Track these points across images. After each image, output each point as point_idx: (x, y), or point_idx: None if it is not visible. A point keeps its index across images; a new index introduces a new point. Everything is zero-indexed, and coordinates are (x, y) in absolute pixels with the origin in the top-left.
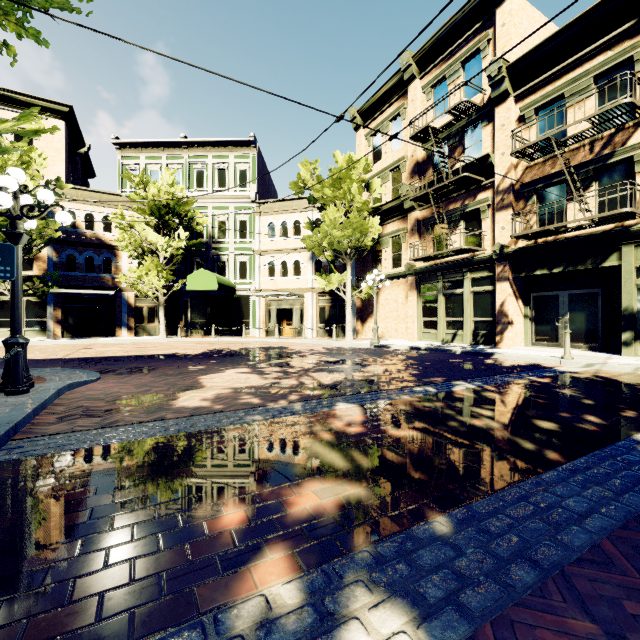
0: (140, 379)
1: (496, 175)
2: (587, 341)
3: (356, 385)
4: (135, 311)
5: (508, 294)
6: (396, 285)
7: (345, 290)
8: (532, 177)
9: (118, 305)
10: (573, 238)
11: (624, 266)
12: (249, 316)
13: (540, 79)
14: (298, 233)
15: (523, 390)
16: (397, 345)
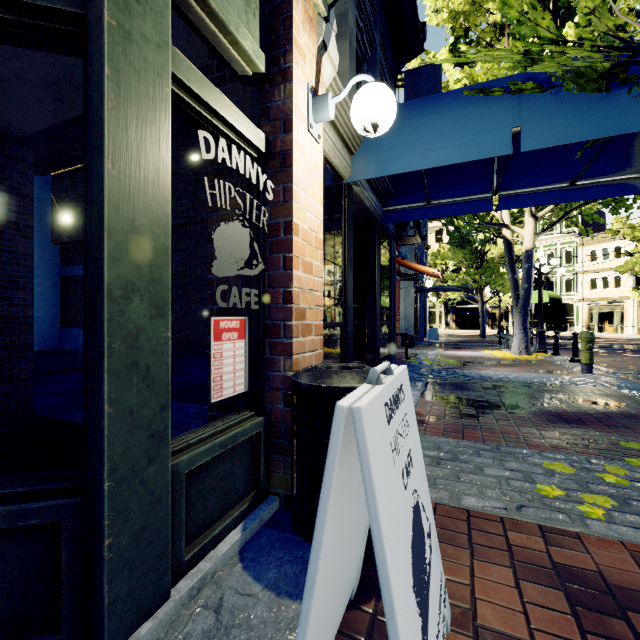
0: None
1: None
2: None
3: (615, 343)
4: (491, 315)
5: None
6: None
7: None
8: None
9: None
10: None
11: None
12: (573, 318)
13: None
14: (618, 255)
15: None
16: None
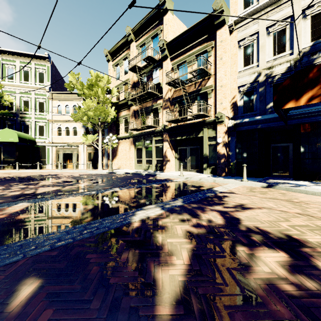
0: None
1: (163, 93)
2: (196, 168)
3: (54, 192)
4: None
5: (167, 147)
6: (126, 142)
7: (98, 144)
8: (176, 95)
9: None
10: (188, 124)
11: (204, 136)
12: (45, 157)
13: (178, 52)
14: (76, 112)
15: (138, 190)
16: (119, 172)
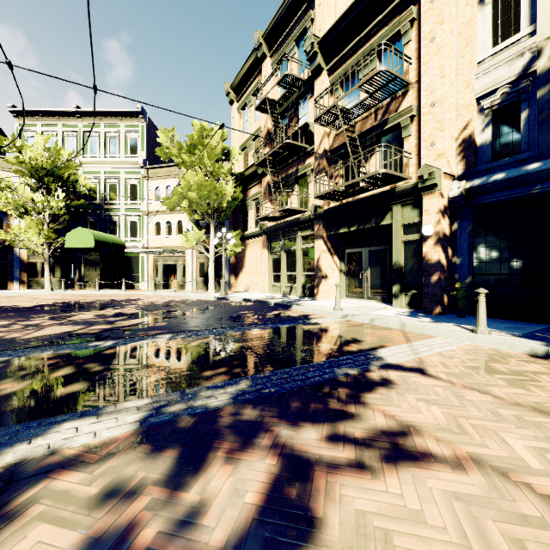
0: None
1: (315, 142)
2: (381, 293)
3: (45, 339)
4: (28, 266)
5: (322, 250)
6: (256, 243)
7: (209, 247)
8: (339, 144)
9: (10, 261)
10: (360, 199)
11: (394, 224)
12: (138, 271)
13: (342, 54)
14: None
15: (198, 344)
16: (235, 297)
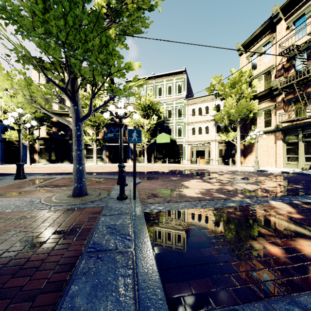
0: (157, 182)
1: None
2: None
3: (270, 192)
4: None
5: None
6: (267, 137)
7: (236, 140)
8: None
9: (128, 149)
10: None
11: None
12: (182, 154)
13: None
14: (207, 112)
15: None
16: (272, 170)
